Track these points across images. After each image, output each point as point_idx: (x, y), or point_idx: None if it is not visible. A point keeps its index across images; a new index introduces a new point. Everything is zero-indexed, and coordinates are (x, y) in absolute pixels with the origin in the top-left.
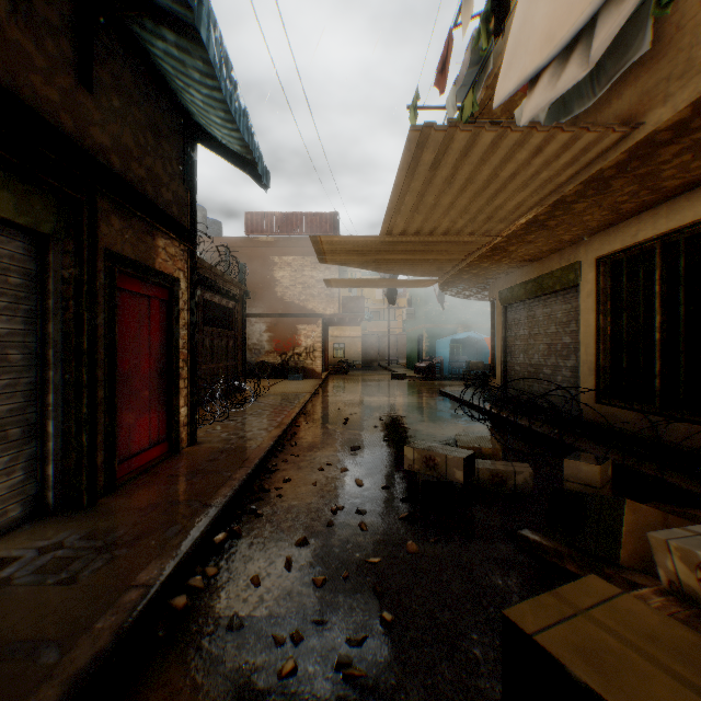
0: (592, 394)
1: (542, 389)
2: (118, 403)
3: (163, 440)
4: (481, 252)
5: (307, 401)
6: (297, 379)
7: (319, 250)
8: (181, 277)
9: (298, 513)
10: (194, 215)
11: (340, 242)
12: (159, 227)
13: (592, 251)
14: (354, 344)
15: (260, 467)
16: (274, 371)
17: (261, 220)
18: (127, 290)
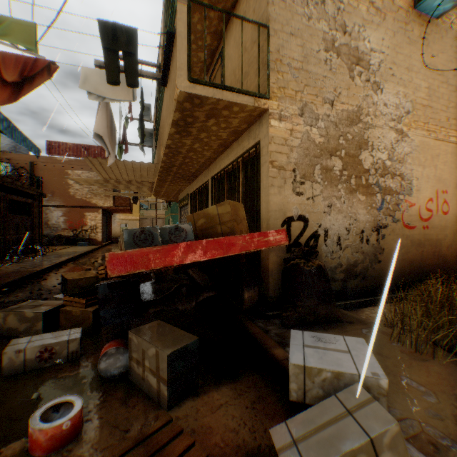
0: None
1: None
2: None
3: None
4: (155, 186)
5: (80, 255)
6: (84, 245)
7: (75, 180)
8: None
9: (44, 285)
10: None
11: (83, 179)
12: None
13: (190, 190)
14: (134, 224)
15: (33, 276)
16: (68, 241)
17: (59, 147)
18: None
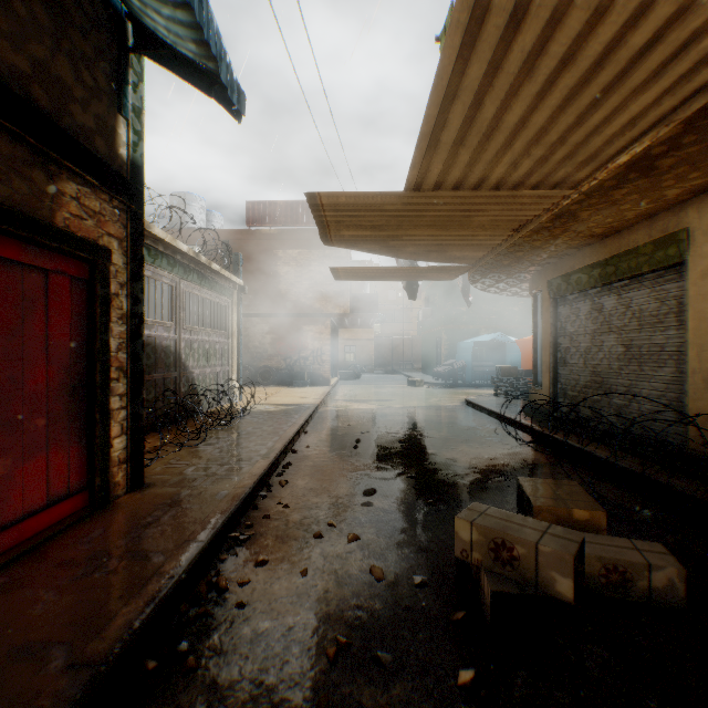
0: None
1: (615, 405)
2: None
3: (81, 490)
4: (538, 222)
5: (310, 415)
6: (303, 386)
7: (321, 221)
8: (114, 247)
9: (265, 657)
10: (140, 161)
11: (348, 206)
12: (61, 160)
13: None
14: (366, 347)
15: (222, 534)
16: (277, 377)
17: (263, 210)
18: None
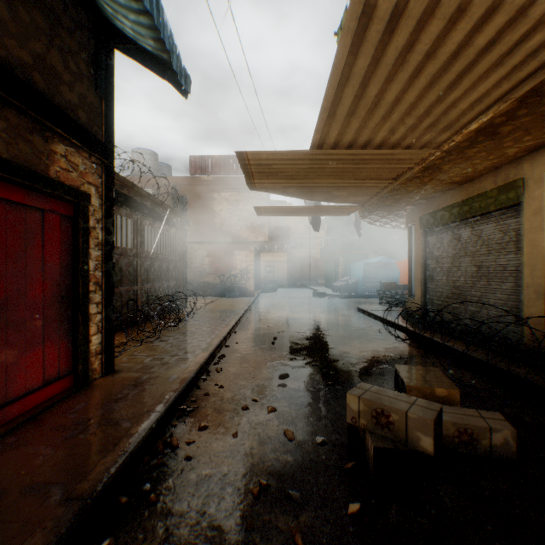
0: (540, 320)
1: (470, 311)
2: None
3: (68, 374)
4: (411, 172)
5: (239, 319)
6: (233, 297)
7: (247, 172)
8: (92, 192)
9: (207, 495)
10: (111, 128)
11: (267, 160)
12: (54, 128)
13: (540, 165)
14: (281, 267)
15: (174, 407)
16: (213, 290)
17: (202, 162)
18: (2, 198)
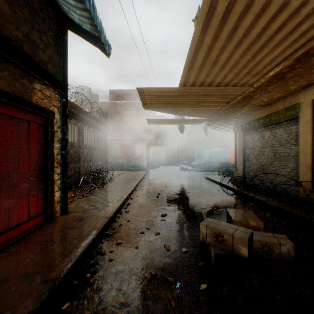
0: (309, 183)
1: (269, 178)
2: None
3: (42, 213)
4: (236, 100)
5: (138, 183)
6: (134, 171)
7: (143, 99)
8: (55, 111)
9: (121, 280)
10: (66, 74)
11: (154, 93)
12: (34, 74)
13: (309, 95)
14: (162, 154)
15: (102, 232)
16: (123, 167)
17: (117, 93)
18: (6, 114)
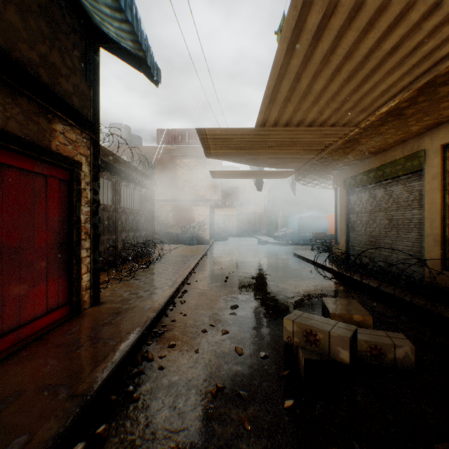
0: (437, 262)
1: (383, 255)
2: (4, 276)
3: (64, 304)
4: (336, 145)
5: (197, 262)
6: (192, 244)
7: (204, 144)
8: (83, 161)
9: (176, 394)
10: (97, 110)
11: (221, 135)
12: (55, 111)
13: (437, 139)
14: (231, 220)
15: (148, 330)
16: (176, 239)
17: (167, 134)
18: (16, 167)
